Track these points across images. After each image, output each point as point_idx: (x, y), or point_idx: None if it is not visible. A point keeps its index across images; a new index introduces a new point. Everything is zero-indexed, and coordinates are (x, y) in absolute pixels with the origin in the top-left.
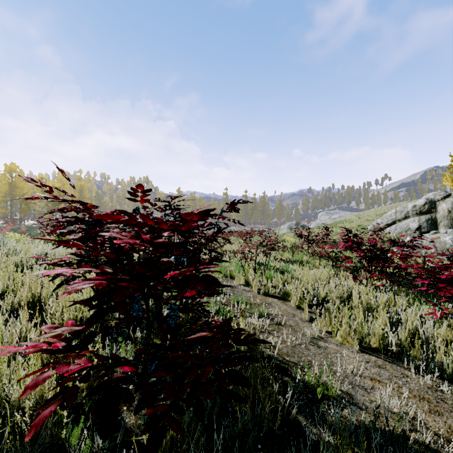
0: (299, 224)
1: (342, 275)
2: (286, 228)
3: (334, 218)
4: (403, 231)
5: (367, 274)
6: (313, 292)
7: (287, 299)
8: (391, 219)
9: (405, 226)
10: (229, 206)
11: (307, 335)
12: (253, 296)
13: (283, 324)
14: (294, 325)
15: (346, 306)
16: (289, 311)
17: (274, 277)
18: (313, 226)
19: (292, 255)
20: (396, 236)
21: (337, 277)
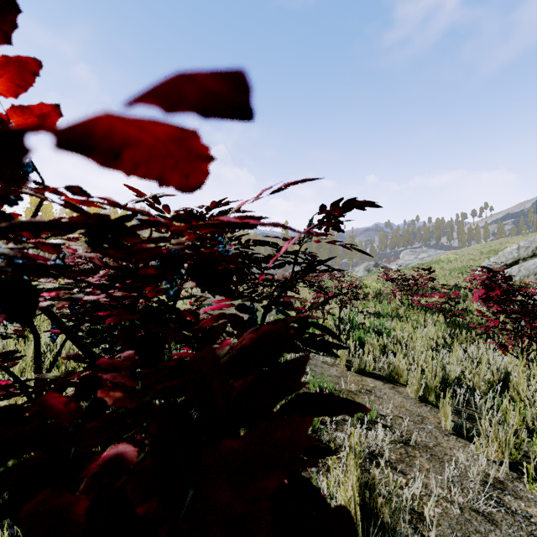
0: (378, 264)
1: (463, 338)
2: (362, 271)
3: (422, 257)
4: (531, 273)
5: (504, 337)
6: (443, 372)
7: (396, 382)
8: (512, 258)
9: (534, 267)
10: (335, 207)
11: (471, 475)
12: (340, 374)
13: (412, 442)
14: (434, 446)
15: (518, 404)
16: (410, 407)
17: (367, 340)
18: (396, 267)
19: (382, 307)
20: (520, 280)
21: (458, 340)
